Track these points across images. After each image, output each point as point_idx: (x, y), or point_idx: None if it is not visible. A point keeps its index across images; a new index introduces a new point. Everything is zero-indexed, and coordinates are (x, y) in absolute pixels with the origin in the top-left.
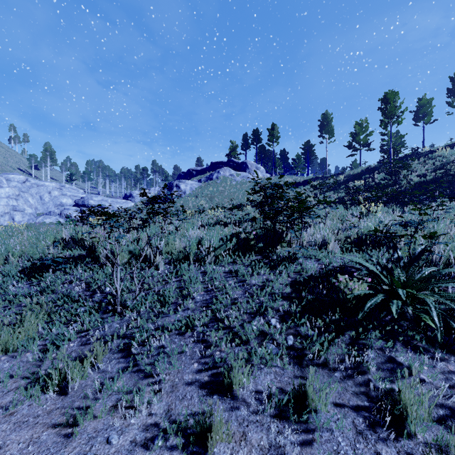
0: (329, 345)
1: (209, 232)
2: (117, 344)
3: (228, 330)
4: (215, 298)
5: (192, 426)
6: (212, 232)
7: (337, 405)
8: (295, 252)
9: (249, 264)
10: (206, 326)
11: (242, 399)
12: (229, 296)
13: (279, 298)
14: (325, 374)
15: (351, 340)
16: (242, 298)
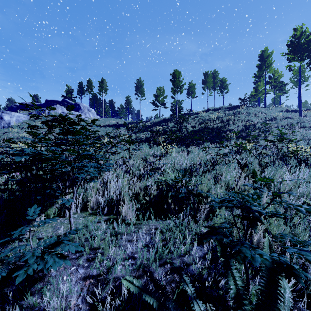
0: None
1: None
2: None
3: None
4: None
5: None
6: None
7: None
8: (42, 253)
9: None
10: None
11: None
12: None
13: None
14: None
15: None
16: None
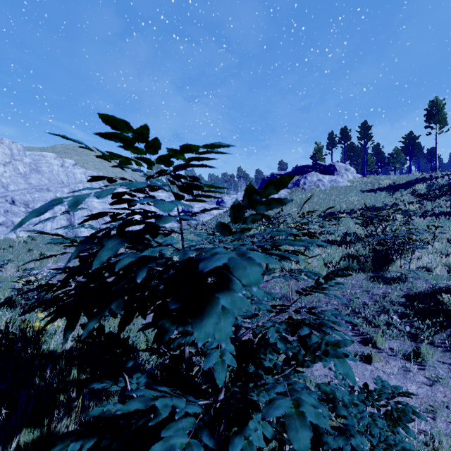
0: (435, 334)
1: (327, 250)
2: (300, 318)
3: (364, 319)
4: (350, 300)
5: (360, 355)
6: (329, 250)
7: (439, 360)
8: (406, 273)
9: (369, 279)
10: (349, 315)
11: (382, 350)
12: (360, 299)
13: (397, 305)
14: (431, 347)
15: (450, 333)
16: (369, 302)
